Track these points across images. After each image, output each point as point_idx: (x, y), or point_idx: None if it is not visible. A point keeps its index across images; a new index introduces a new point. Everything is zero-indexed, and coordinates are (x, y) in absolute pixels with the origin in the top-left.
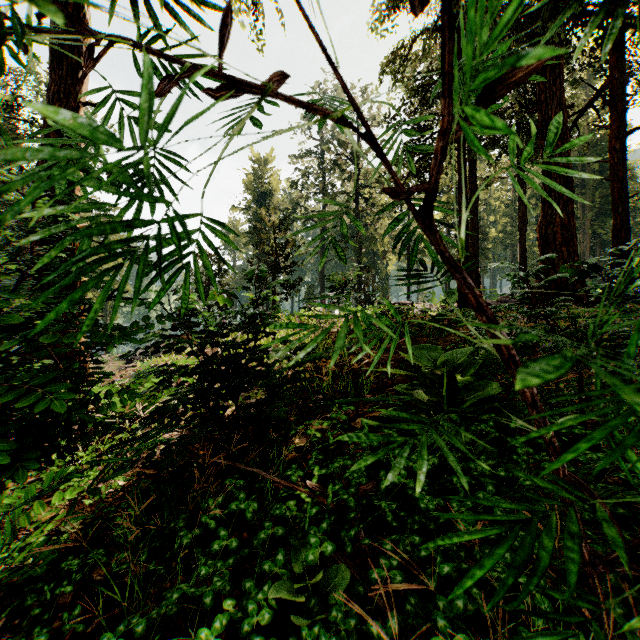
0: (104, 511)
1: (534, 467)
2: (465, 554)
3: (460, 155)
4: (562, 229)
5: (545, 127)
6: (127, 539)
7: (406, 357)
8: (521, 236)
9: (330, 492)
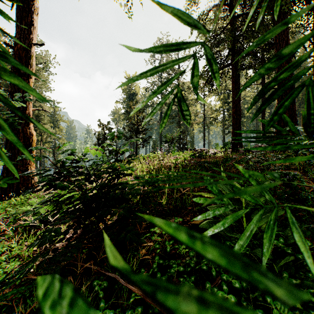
0: (13, 297)
1: None
2: None
3: (233, 72)
4: (288, 110)
5: None
6: None
7: None
8: (262, 115)
9: None
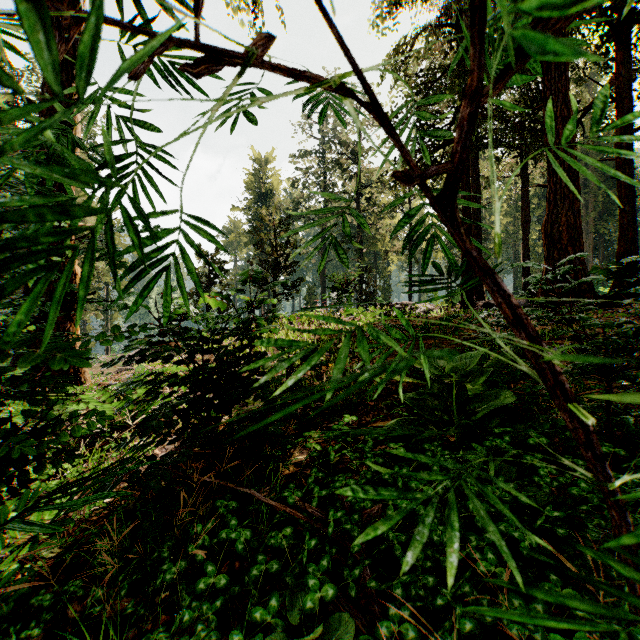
0: (85, 533)
1: (557, 489)
2: (488, 602)
3: None
4: (568, 228)
5: None
6: (107, 569)
7: None
8: (524, 236)
9: (331, 520)
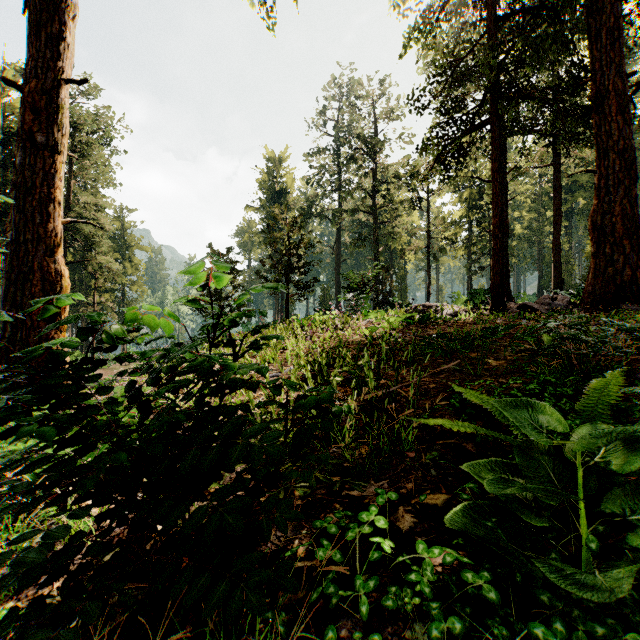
0: None
1: None
2: None
3: (494, 139)
4: (622, 219)
5: (600, 100)
6: None
7: (464, 394)
8: (554, 231)
9: None
